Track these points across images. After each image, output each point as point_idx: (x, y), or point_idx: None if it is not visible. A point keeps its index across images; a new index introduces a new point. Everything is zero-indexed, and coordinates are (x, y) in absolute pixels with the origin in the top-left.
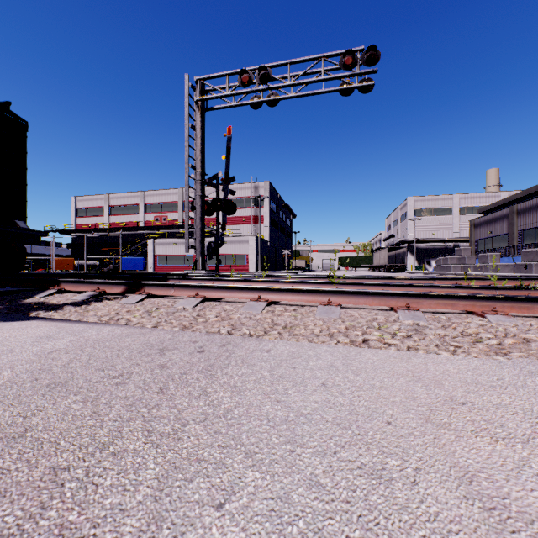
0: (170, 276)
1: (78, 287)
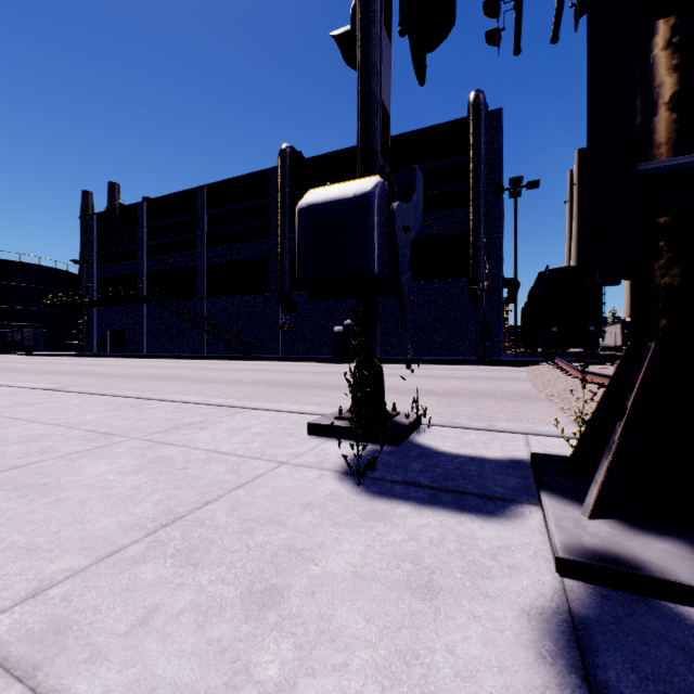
0: (617, 359)
1: (556, 361)
